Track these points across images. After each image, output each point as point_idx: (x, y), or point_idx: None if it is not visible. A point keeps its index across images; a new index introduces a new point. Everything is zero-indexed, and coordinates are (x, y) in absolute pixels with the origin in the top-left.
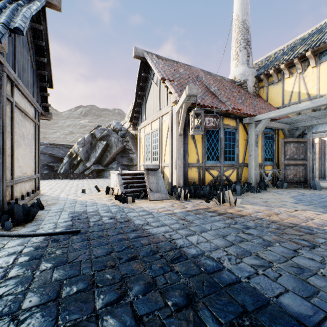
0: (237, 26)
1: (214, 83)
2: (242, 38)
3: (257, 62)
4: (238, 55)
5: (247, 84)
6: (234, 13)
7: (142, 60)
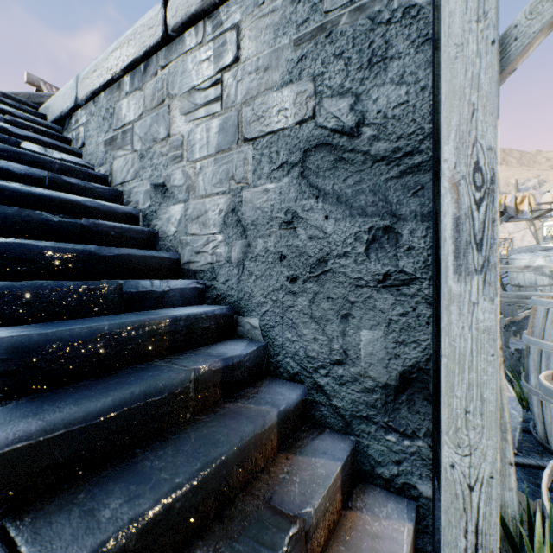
0: None
1: None
2: None
3: None
4: None
5: None
6: None
7: (39, 88)
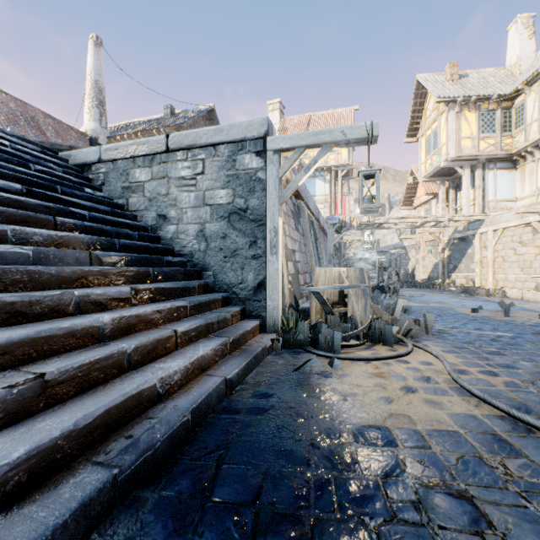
0: (91, 83)
1: (57, 129)
2: (96, 96)
3: (124, 123)
4: (91, 111)
5: (99, 142)
6: (88, 67)
7: None
